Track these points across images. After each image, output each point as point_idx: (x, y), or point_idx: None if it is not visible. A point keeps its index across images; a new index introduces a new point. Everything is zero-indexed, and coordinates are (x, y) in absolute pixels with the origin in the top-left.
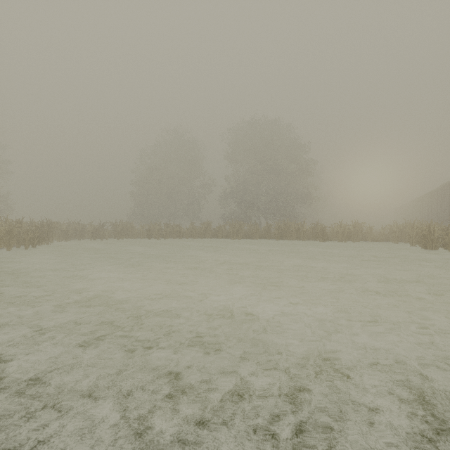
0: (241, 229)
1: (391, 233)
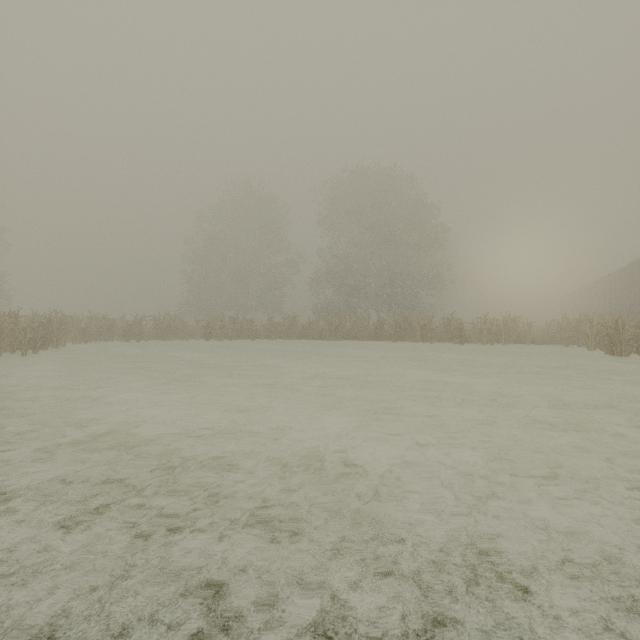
0: (341, 326)
1: (560, 331)
